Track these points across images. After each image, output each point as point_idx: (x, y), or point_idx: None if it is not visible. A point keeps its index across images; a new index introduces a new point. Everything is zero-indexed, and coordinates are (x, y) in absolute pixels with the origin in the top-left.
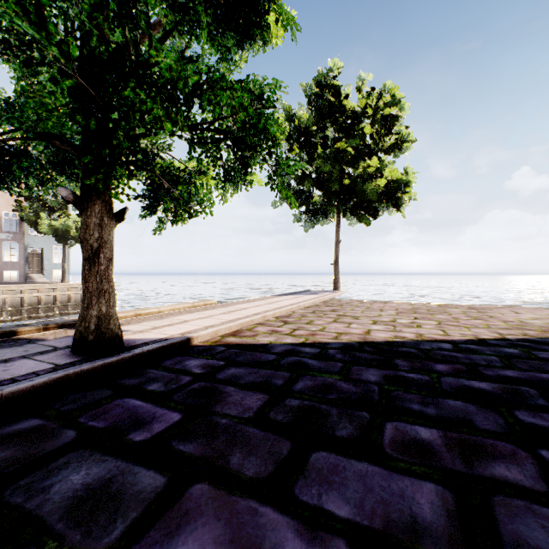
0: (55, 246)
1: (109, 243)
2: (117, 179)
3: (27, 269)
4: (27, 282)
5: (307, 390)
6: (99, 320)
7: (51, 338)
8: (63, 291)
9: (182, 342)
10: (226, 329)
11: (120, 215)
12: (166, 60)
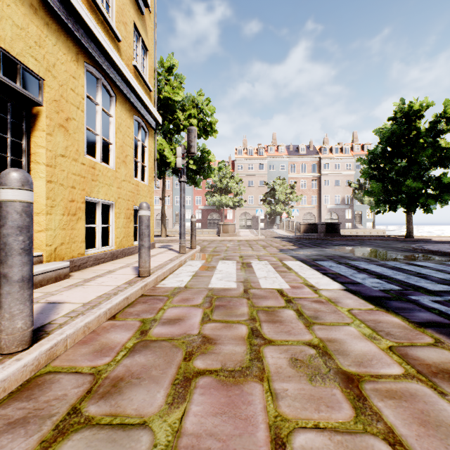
0: (367, 209)
1: (411, 219)
2: (413, 209)
3: (354, 222)
4: (355, 229)
5: (447, 243)
6: (409, 233)
7: (397, 237)
8: (374, 233)
9: (428, 239)
10: (445, 239)
11: (413, 214)
12: (420, 200)
